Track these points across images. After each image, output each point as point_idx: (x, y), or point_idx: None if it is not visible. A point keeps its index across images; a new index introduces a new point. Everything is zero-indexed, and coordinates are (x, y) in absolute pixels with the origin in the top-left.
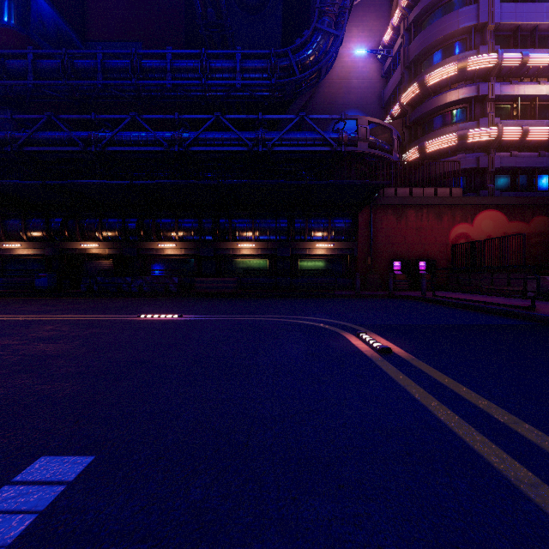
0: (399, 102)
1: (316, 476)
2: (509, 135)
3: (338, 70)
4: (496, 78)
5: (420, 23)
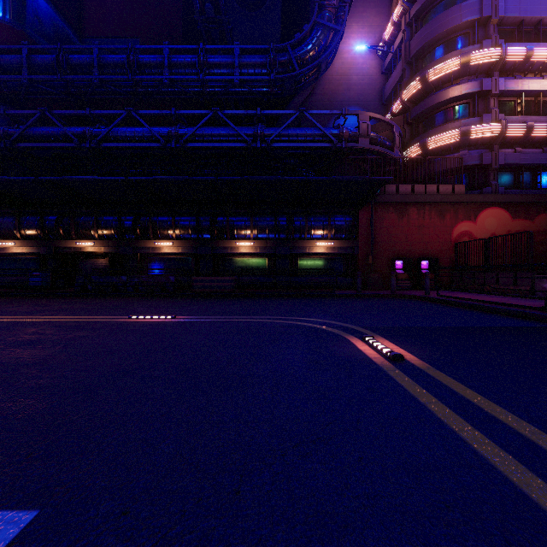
0: (400, 98)
1: (331, 546)
2: (514, 131)
3: (338, 67)
4: (499, 73)
5: (422, 18)
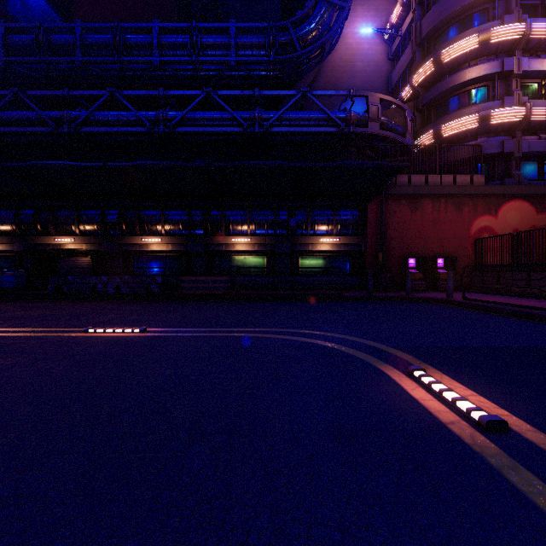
0: (410, 83)
1: None
2: (539, 115)
3: (341, 53)
4: (522, 52)
5: None
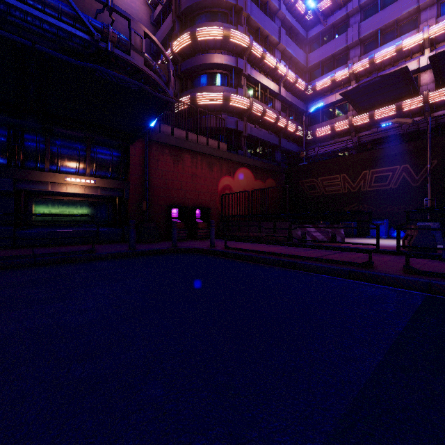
0: (171, 48)
1: None
2: (256, 109)
3: None
4: (247, 60)
5: None
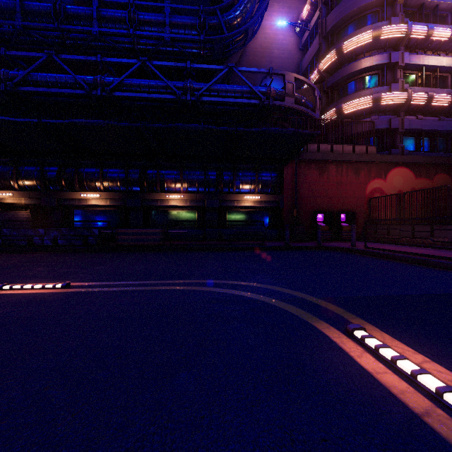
0: (317, 69)
1: None
2: (417, 99)
3: (261, 41)
4: (404, 48)
5: None
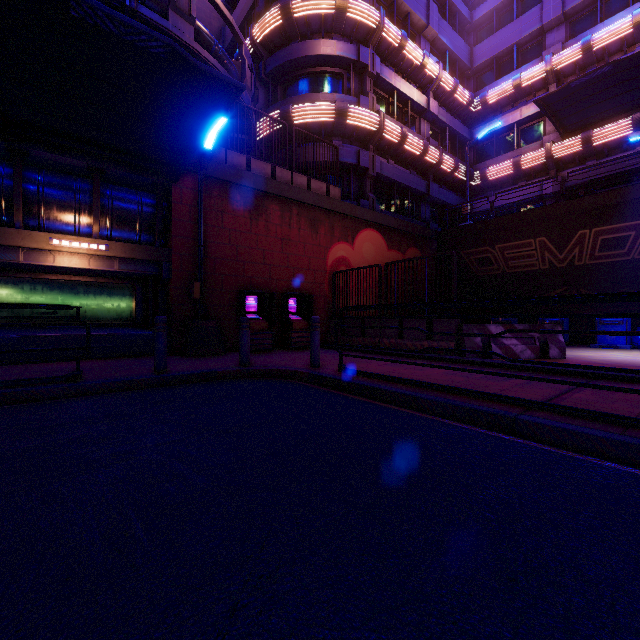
0: (250, 35)
1: None
2: (390, 132)
3: None
4: (375, 51)
5: None
